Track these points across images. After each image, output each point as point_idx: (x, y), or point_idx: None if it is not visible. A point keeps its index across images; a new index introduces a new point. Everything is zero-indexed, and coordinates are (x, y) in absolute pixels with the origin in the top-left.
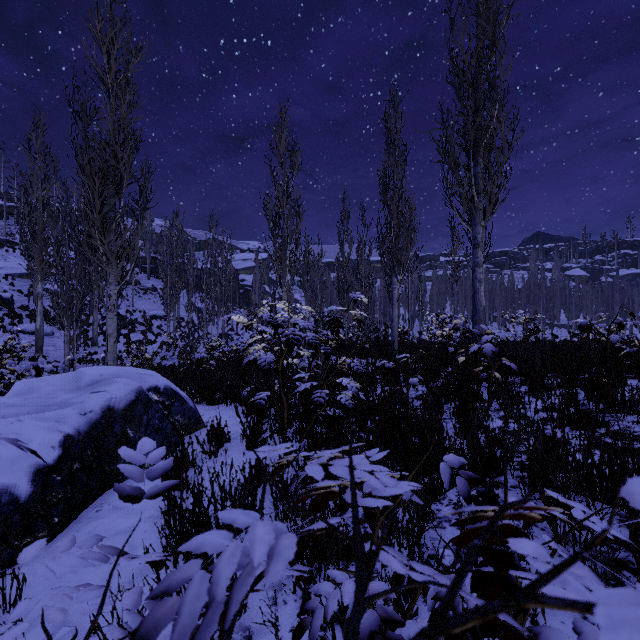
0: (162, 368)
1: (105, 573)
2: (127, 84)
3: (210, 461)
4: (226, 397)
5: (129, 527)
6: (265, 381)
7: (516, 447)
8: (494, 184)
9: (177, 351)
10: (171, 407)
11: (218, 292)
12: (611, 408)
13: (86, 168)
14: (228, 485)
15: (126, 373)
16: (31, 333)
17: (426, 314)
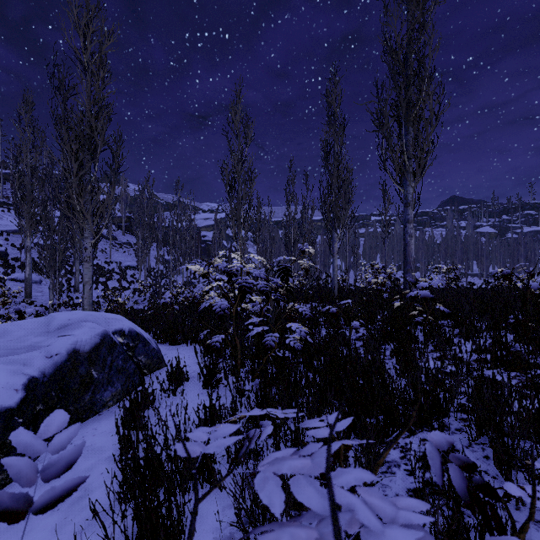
0: (132, 311)
1: (57, 521)
2: (101, 63)
3: (169, 400)
4: (186, 338)
5: (87, 469)
6: (222, 323)
7: (455, 388)
8: (423, 150)
9: (147, 296)
10: (135, 348)
11: (183, 246)
12: (539, 350)
13: (64, 136)
14: (184, 424)
15: (93, 318)
16: (22, 281)
17: (360, 265)
